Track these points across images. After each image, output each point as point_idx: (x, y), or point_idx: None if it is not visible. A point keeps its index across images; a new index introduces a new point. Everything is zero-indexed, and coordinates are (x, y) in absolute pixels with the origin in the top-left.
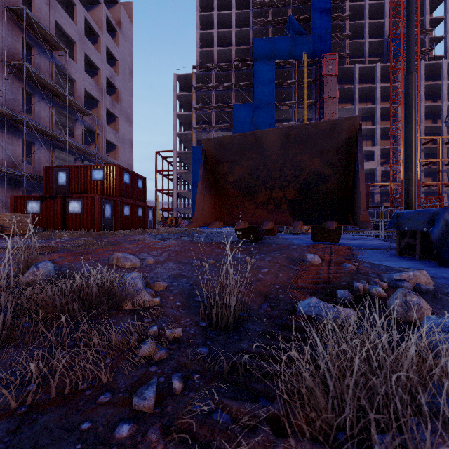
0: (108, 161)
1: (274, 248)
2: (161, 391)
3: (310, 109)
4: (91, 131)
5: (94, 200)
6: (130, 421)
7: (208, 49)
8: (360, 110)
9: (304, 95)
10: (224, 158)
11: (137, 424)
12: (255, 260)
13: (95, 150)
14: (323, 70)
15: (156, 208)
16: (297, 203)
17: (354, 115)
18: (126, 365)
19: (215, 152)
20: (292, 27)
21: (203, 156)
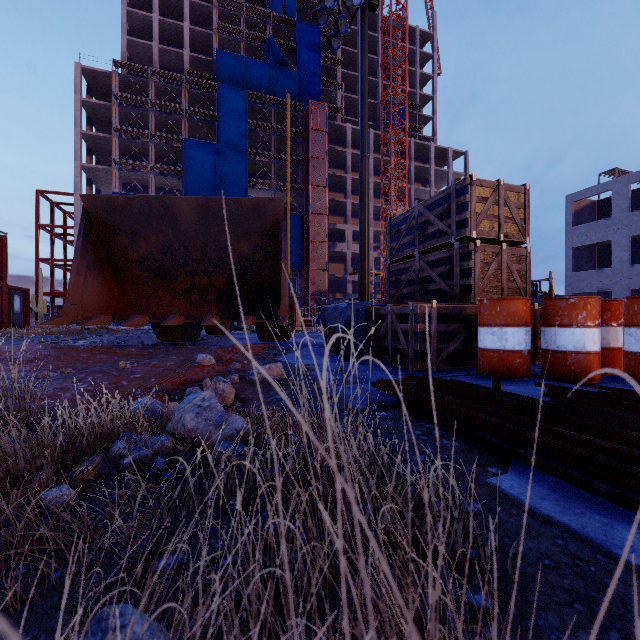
0: None
1: (187, 350)
2: None
3: (295, 168)
4: None
5: None
6: None
7: (142, 41)
8: (353, 181)
9: (287, 148)
10: (121, 226)
11: None
12: (134, 365)
13: None
14: (311, 121)
15: (36, 290)
16: (227, 293)
17: (346, 186)
18: None
19: (105, 216)
20: (273, 51)
21: (84, 220)
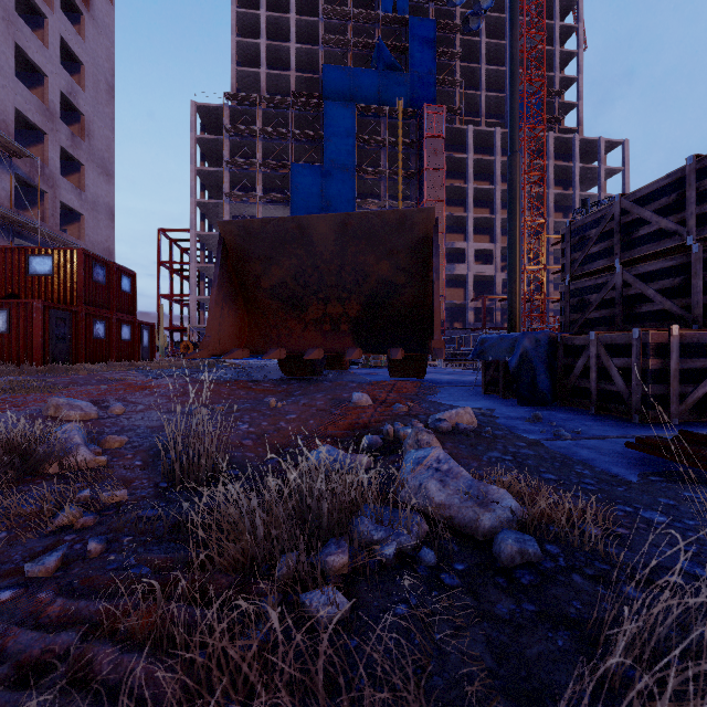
0: (64, 240)
1: (325, 387)
2: (71, 557)
3: (407, 183)
4: (29, 185)
5: (32, 310)
6: (17, 587)
7: (250, 69)
8: (474, 191)
9: (398, 161)
10: (255, 252)
11: (26, 588)
12: (284, 404)
13: (36, 220)
14: (425, 128)
15: (158, 325)
16: (362, 322)
17: (467, 197)
18: (31, 538)
19: (240, 243)
20: (382, 56)
21: (221, 248)
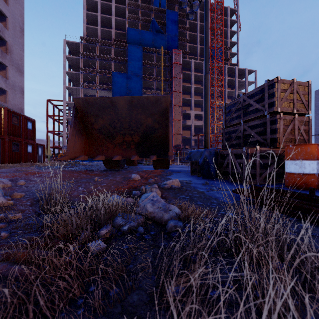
0: None
1: (122, 173)
2: None
3: (165, 83)
4: None
5: None
6: None
7: (93, 26)
8: (194, 88)
9: (161, 73)
10: (91, 112)
11: None
12: (101, 179)
13: None
14: (173, 59)
15: (47, 145)
16: (140, 144)
17: (191, 91)
18: None
19: (84, 108)
20: (154, 26)
21: (74, 110)
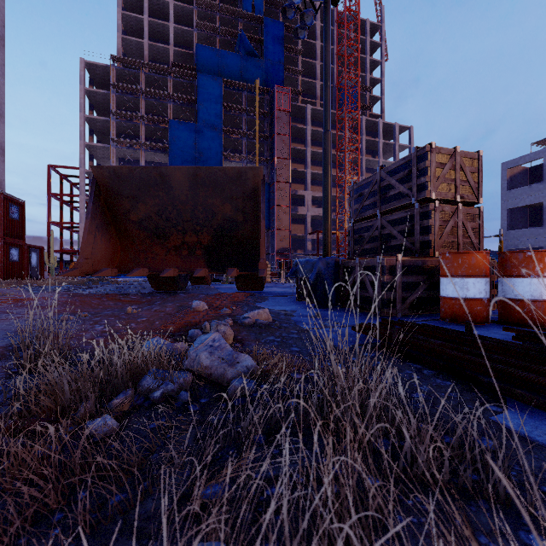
0: None
1: (180, 298)
2: None
3: (262, 143)
4: None
5: None
6: None
7: (134, 39)
8: (312, 153)
9: (255, 126)
10: (124, 192)
11: None
12: (139, 310)
13: None
14: (276, 103)
15: (48, 248)
16: (212, 249)
17: (306, 158)
18: None
19: (111, 184)
20: (244, 44)
21: (94, 187)
